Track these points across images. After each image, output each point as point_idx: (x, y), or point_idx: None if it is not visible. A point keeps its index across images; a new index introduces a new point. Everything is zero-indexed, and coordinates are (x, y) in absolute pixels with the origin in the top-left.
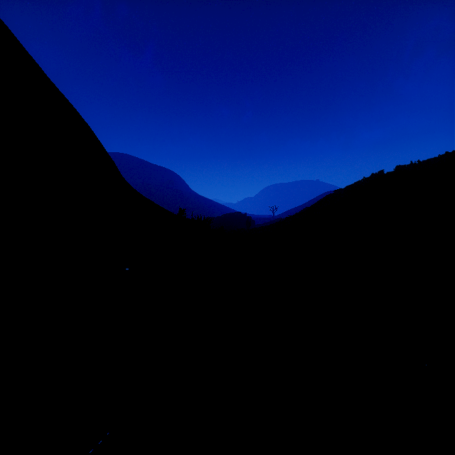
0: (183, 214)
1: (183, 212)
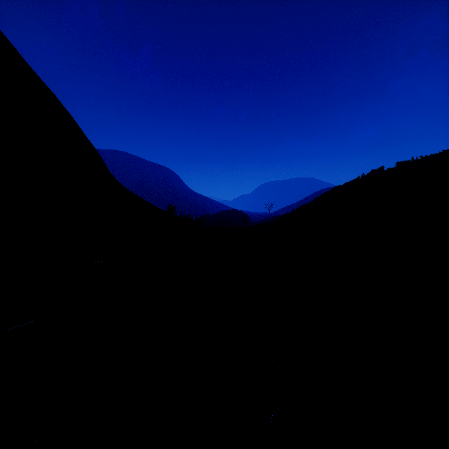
0: (173, 212)
1: (173, 210)
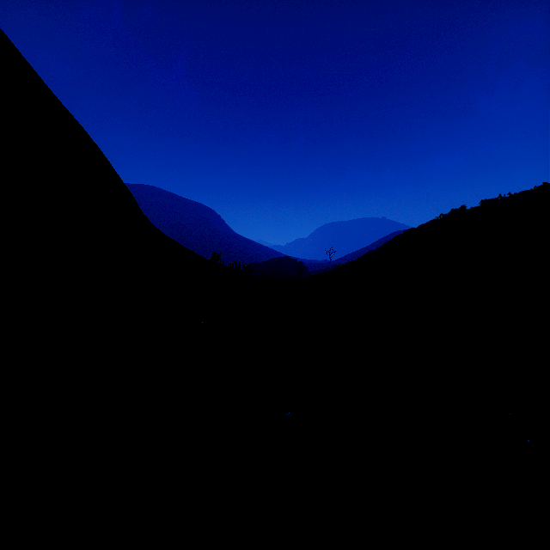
0: (218, 260)
1: (217, 258)
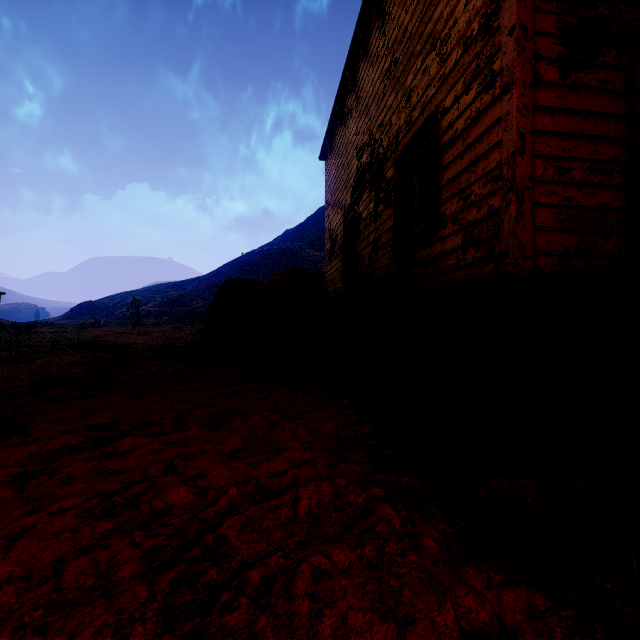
0: None
1: None
